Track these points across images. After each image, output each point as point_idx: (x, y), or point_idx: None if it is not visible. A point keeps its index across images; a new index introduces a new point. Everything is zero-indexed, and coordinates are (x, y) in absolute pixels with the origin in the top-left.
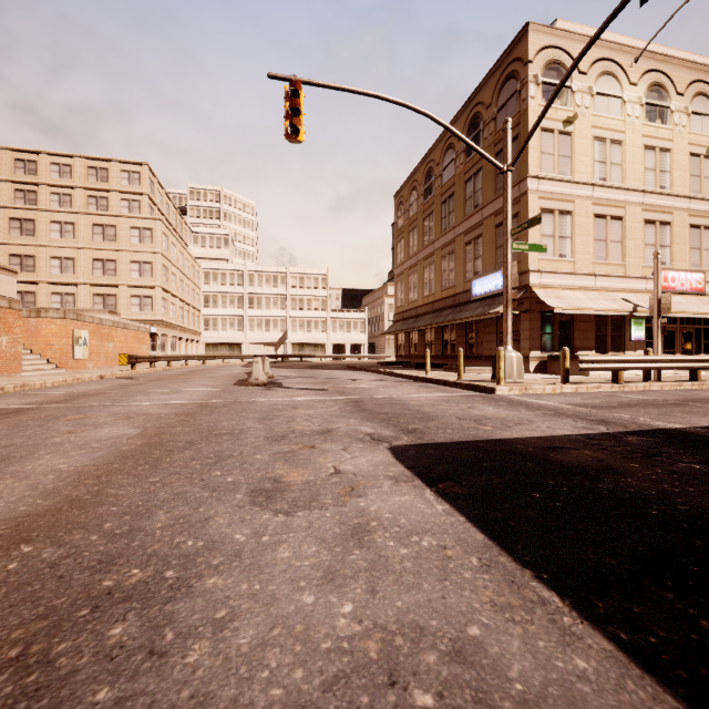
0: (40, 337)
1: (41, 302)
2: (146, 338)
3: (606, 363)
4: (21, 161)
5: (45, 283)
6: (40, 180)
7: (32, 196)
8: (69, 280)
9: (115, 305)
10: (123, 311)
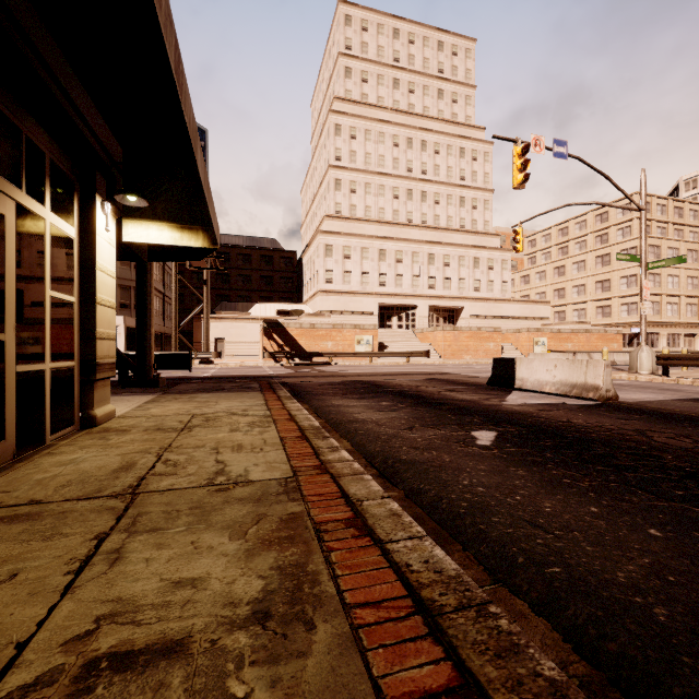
0: (519, 342)
1: (567, 317)
2: (618, 338)
3: (689, 361)
4: (560, 230)
5: (569, 304)
6: (569, 237)
7: (565, 250)
8: (581, 300)
9: (610, 313)
10: (615, 317)
